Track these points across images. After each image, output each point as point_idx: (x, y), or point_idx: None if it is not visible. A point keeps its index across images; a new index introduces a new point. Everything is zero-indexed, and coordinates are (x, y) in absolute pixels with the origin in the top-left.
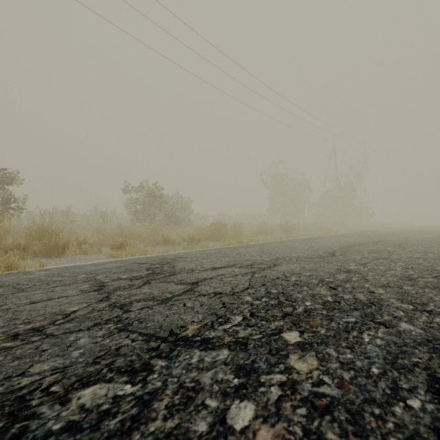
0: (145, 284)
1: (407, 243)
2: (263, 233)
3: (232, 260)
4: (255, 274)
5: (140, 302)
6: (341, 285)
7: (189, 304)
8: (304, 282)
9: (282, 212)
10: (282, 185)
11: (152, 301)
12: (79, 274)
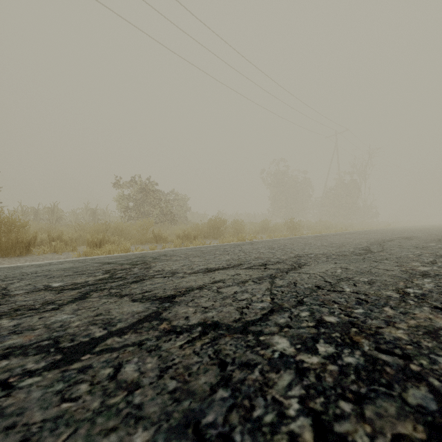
0: (74, 301)
1: None
2: (266, 231)
3: (234, 258)
4: (276, 280)
5: (5, 360)
6: None
7: (129, 367)
8: (376, 297)
9: (283, 211)
10: (284, 183)
11: (42, 354)
12: None
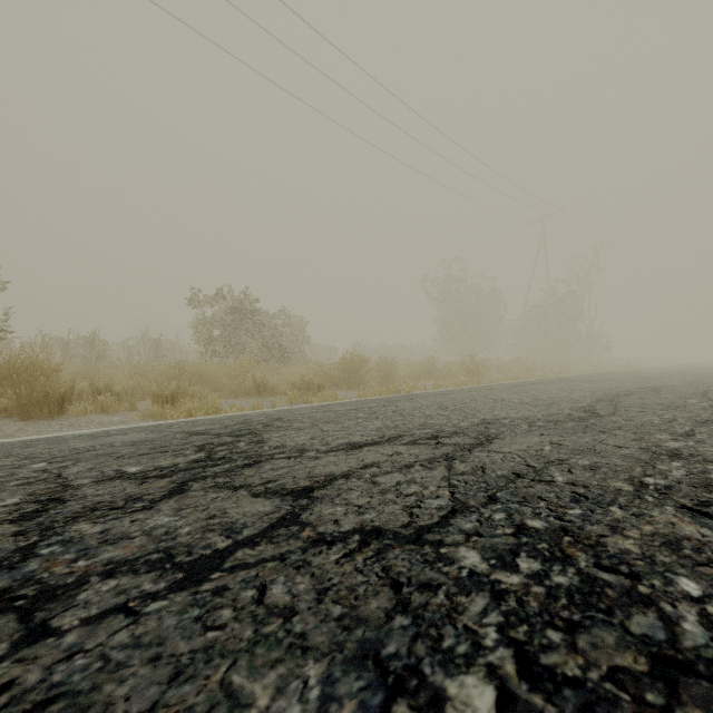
0: (170, 496)
1: (712, 391)
2: (431, 376)
3: (388, 425)
4: (454, 463)
5: (113, 579)
6: (710, 501)
7: (277, 588)
8: (599, 490)
9: (458, 342)
10: (459, 297)
11: (158, 572)
12: (34, 461)
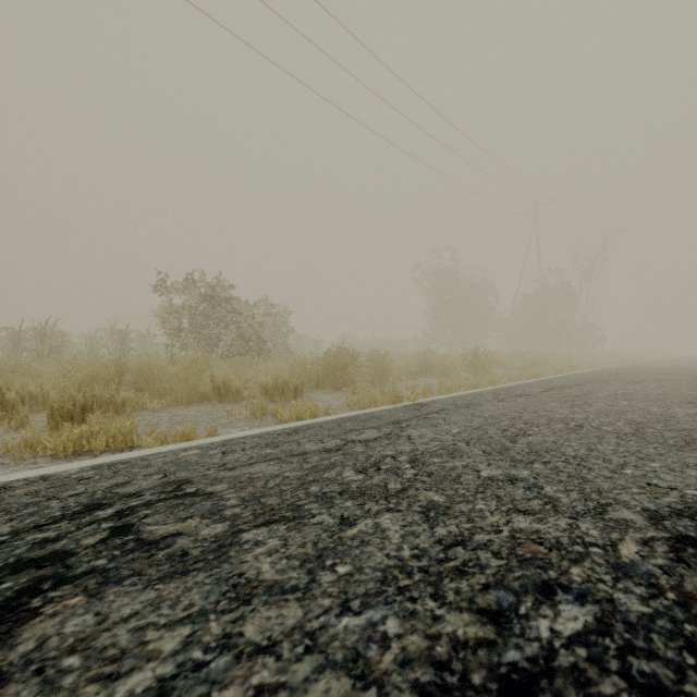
0: None
1: None
2: (428, 371)
3: (423, 549)
4: None
5: None
6: None
7: None
8: None
9: (450, 334)
10: (451, 287)
11: None
12: None
